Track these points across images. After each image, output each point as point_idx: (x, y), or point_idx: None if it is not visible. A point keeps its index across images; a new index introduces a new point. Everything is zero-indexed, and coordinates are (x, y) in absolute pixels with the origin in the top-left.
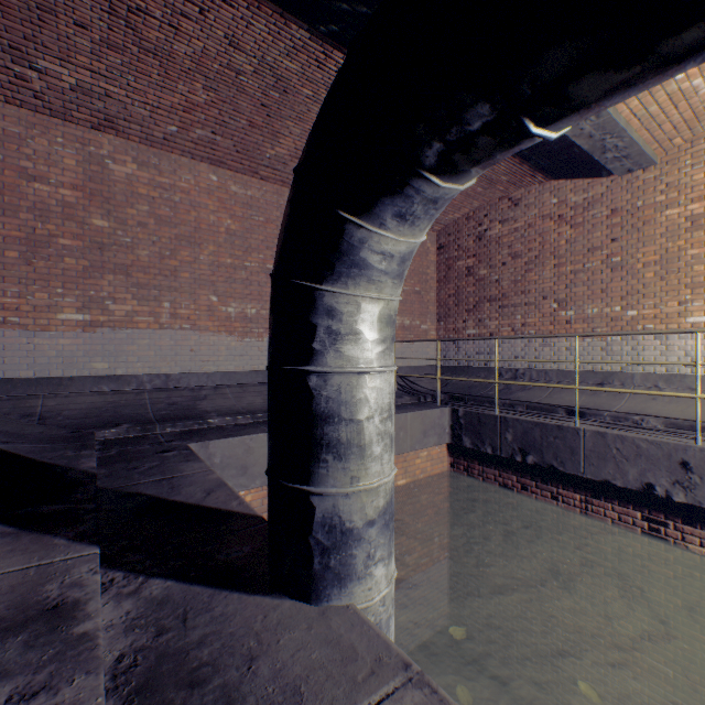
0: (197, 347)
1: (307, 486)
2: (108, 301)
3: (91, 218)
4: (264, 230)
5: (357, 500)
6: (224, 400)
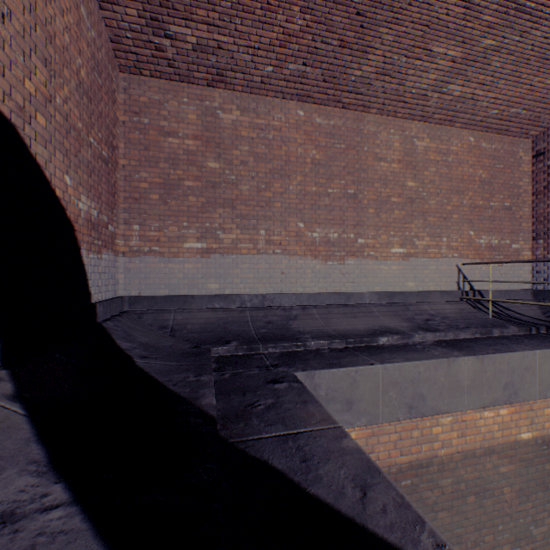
0: (287, 270)
1: None
2: (218, 231)
3: (207, 162)
4: (345, 157)
5: None
6: (312, 320)
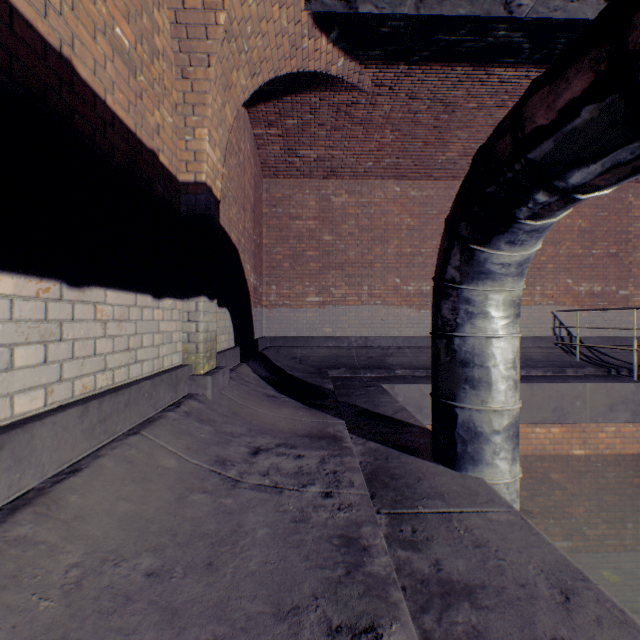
0: (385, 317)
1: (453, 402)
2: (331, 288)
3: (323, 236)
4: (437, 221)
5: (485, 415)
6: (404, 357)
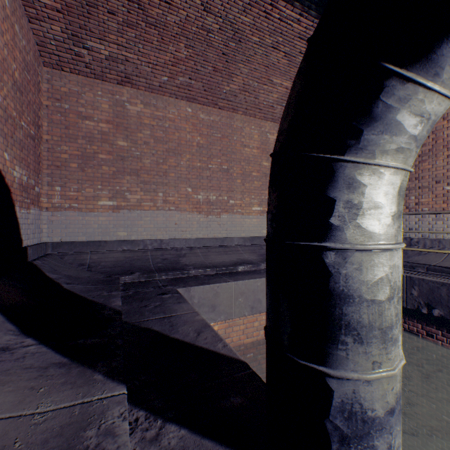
0: (179, 222)
1: (323, 366)
2: (126, 193)
3: (117, 141)
4: (221, 143)
5: (378, 387)
6: (196, 257)
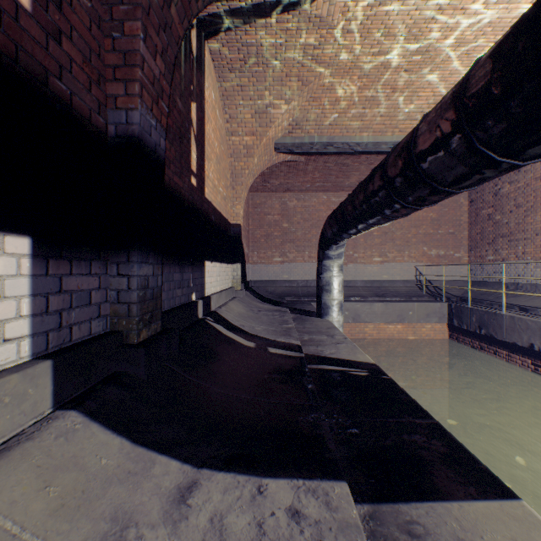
0: None
1: (321, 297)
2: (287, 253)
3: (283, 224)
4: None
5: (329, 300)
6: None
